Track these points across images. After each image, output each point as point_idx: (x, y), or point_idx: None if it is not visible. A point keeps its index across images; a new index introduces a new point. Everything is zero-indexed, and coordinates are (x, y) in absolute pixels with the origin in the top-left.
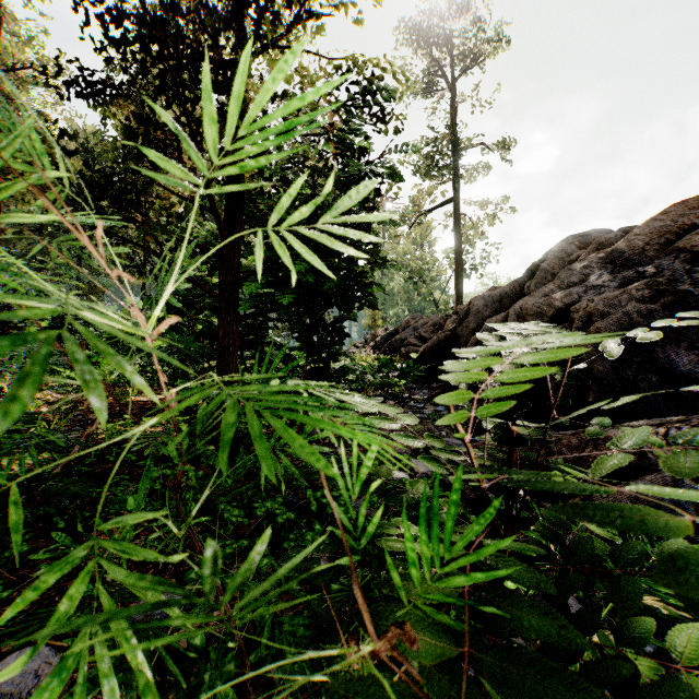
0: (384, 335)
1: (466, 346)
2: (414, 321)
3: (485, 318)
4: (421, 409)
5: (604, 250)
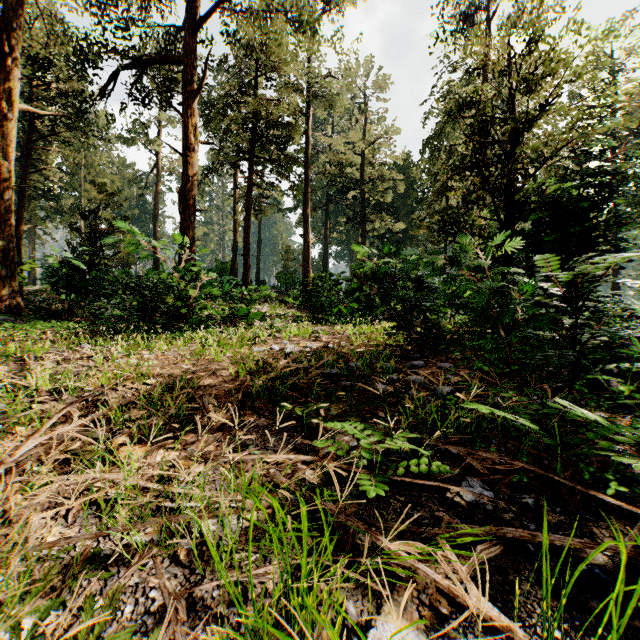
0: None
1: None
2: None
3: None
4: None
5: None
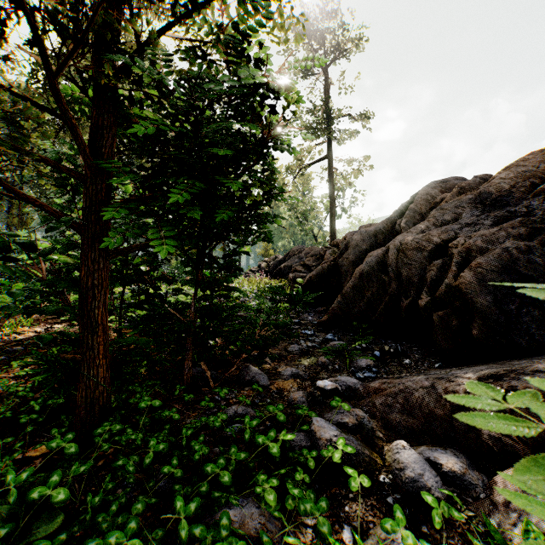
0: (275, 263)
1: (347, 275)
2: (299, 251)
3: (362, 250)
4: (311, 336)
5: (472, 192)
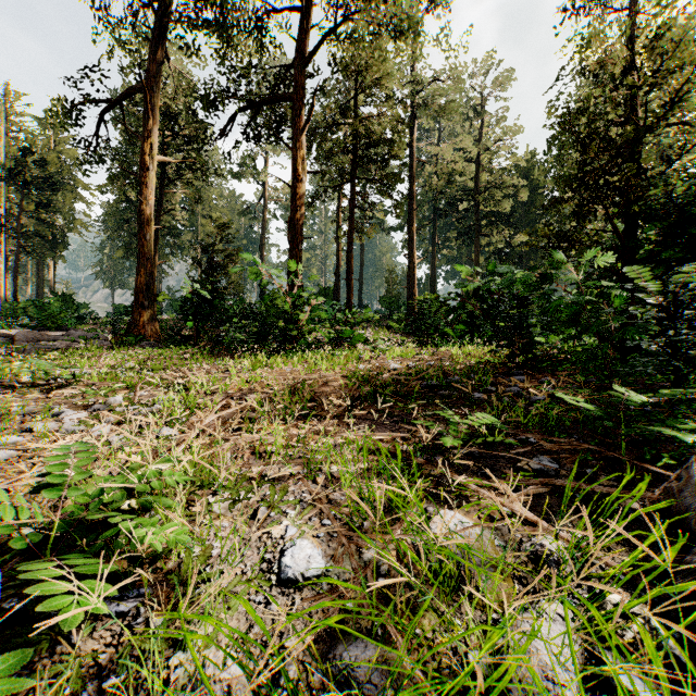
0: None
1: None
2: None
3: None
4: None
5: None
